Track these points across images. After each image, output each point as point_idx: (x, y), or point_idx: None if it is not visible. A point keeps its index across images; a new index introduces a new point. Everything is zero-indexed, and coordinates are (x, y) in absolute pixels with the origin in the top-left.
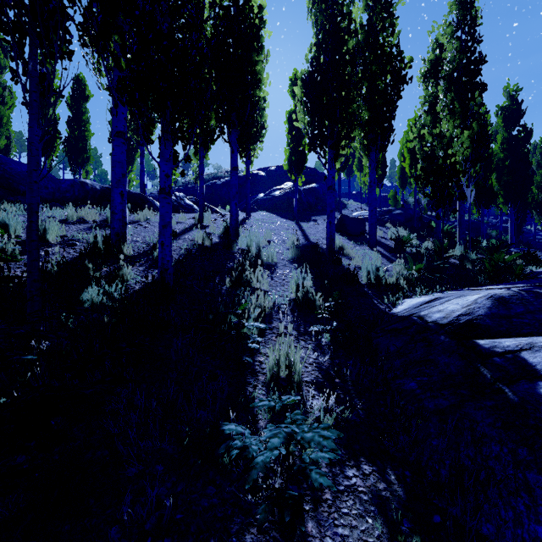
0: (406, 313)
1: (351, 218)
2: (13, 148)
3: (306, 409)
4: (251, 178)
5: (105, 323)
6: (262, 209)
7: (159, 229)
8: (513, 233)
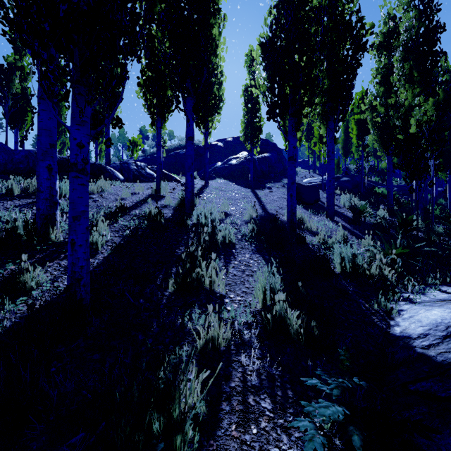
0: (435, 353)
1: (306, 187)
2: None
3: None
4: (211, 148)
5: None
6: (220, 177)
7: (69, 222)
8: None
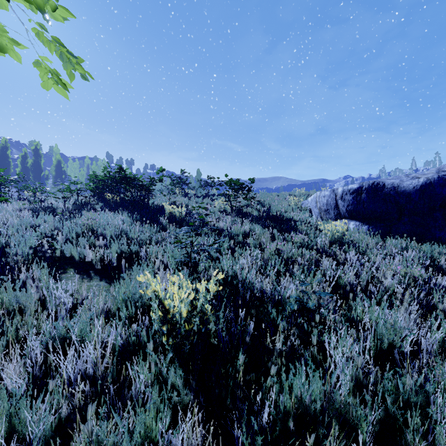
0: None
1: None
2: None
3: None
4: None
5: None
6: (9, 185)
7: None
8: None
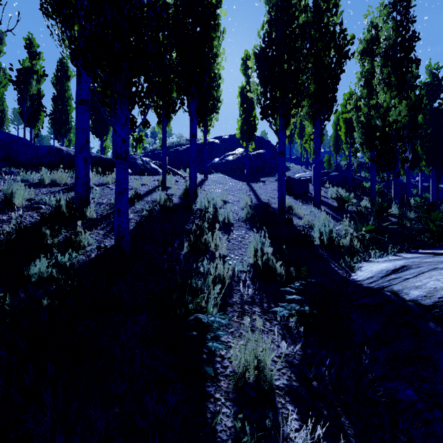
0: (374, 285)
1: (296, 180)
2: (6, 120)
3: (285, 441)
4: (208, 145)
5: (45, 306)
6: (218, 172)
7: (115, 196)
8: (434, 191)
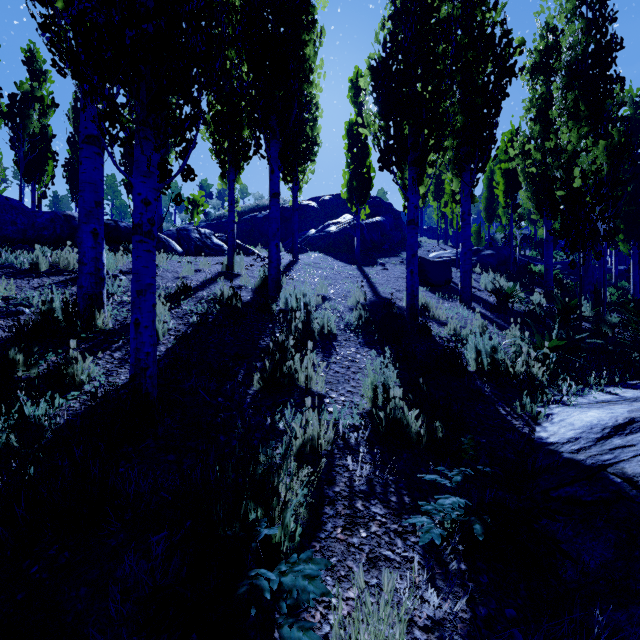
0: (584, 457)
1: (433, 263)
2: (0, 173)
3: None
4: (300, 210)
5: None
6: (314, 249)
7: (132, 298)
8: (637, 279)
